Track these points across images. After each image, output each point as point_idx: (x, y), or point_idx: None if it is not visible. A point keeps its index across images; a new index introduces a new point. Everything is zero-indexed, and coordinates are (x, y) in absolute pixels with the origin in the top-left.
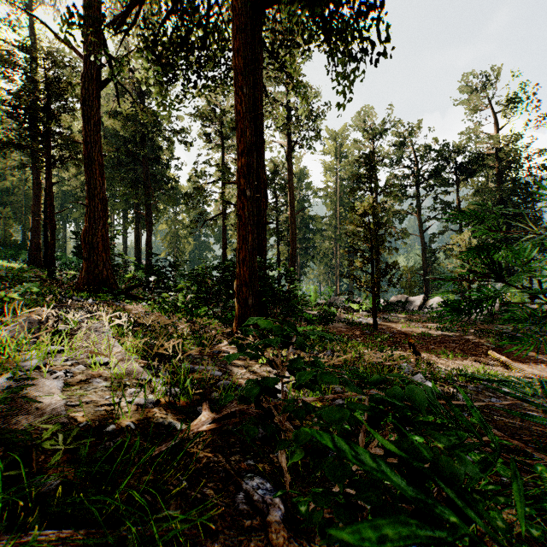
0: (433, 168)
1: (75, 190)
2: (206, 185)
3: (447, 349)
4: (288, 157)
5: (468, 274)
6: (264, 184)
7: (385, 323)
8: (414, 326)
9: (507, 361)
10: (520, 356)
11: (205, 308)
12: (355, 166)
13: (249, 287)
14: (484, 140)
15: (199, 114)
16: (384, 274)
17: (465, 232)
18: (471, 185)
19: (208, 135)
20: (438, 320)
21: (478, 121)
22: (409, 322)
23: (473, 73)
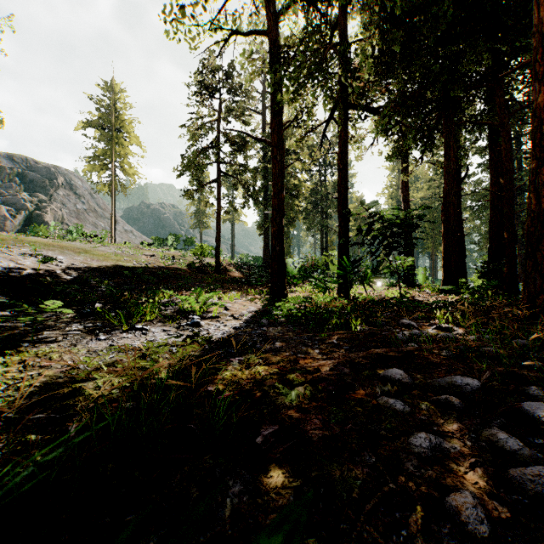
0: None
1: None
2: None
3: None
4: None
5: None
6: None
7: None
8: None
9: None
10: None
11: None
12: None
13: None
14: None
15: None
16: None
17: None
18: None
19: None
20: None
21: None
22: None
23: None
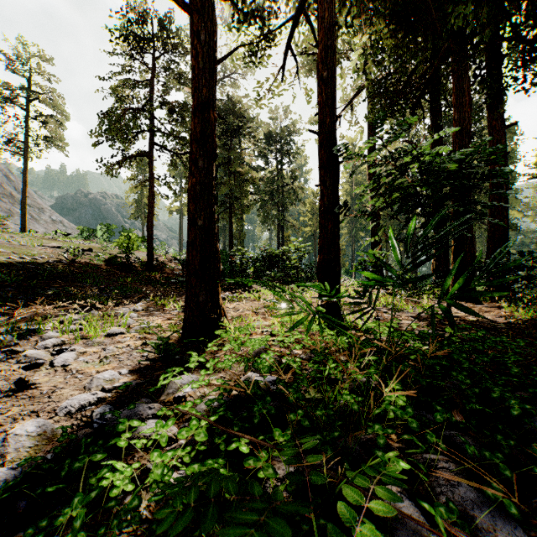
0: None
1: None
2: None
3: None
4: None
5: None
6: None
7: None
8: None
9: None
10: None
11: None
12: None
13: None
14: None
15: None
16: None
17: None
18: None
19: None
20: None
21: None
22: None
23: None
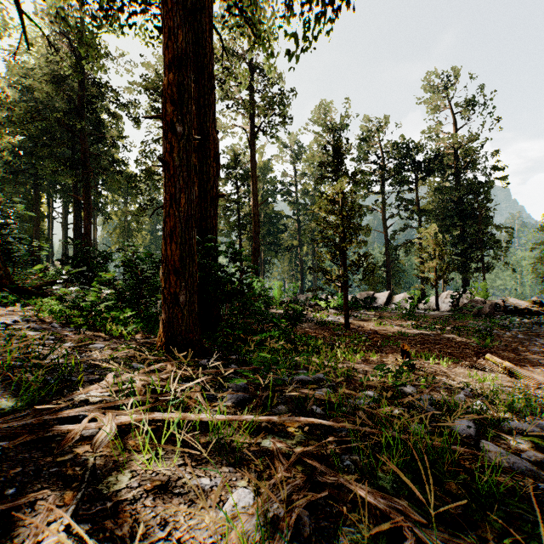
0: (395, 166)
1: (0, 171)
2: (157, 167)
3: (435, 353)
4: (251, 143)
5: (435, 269)
6: (214, 143)
7: (357, 321)
8: (388, 325)
9: (509, 367)
10: (513, 358)
11: (129, 310)
12: (323, 153)
13: (180, 276)
14: (443, 139)
15: (147, 84)
16: (358, 267)
17: (432, 225)
18: (428, 184)
19: (159, 109)
20: (410, 317)
21: (437, 121)
22: (382, 320)
23: (433, 73)
